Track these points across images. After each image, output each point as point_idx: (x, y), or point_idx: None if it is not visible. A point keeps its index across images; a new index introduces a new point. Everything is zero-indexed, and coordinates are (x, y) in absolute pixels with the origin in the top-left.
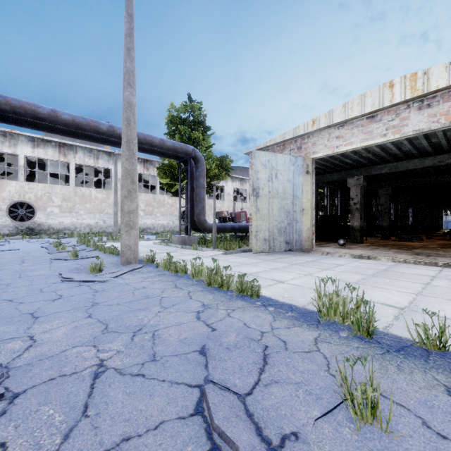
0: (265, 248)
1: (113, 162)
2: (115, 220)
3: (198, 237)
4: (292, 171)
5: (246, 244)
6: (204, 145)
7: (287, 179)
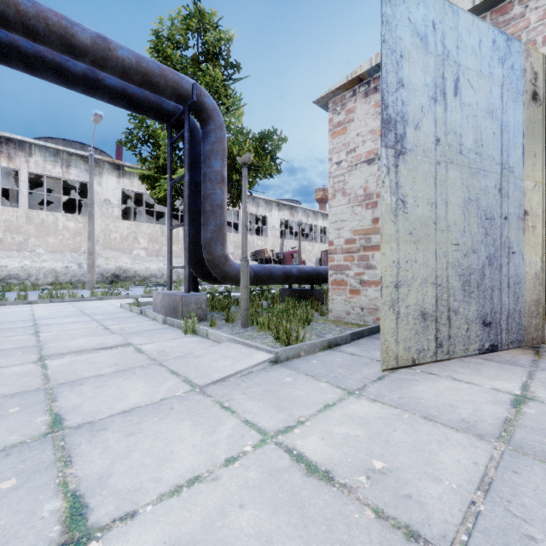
0: (423, 347)
1: (95, 173)
2: (90, 262)
3: (223, 290)
4: (499, 83)
5: (320, 312)
6: (225, 101)
7: (485, 105)
